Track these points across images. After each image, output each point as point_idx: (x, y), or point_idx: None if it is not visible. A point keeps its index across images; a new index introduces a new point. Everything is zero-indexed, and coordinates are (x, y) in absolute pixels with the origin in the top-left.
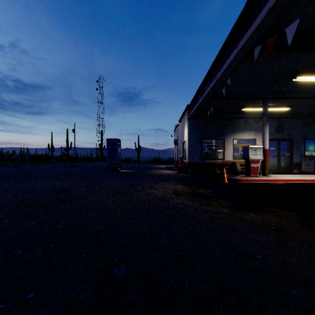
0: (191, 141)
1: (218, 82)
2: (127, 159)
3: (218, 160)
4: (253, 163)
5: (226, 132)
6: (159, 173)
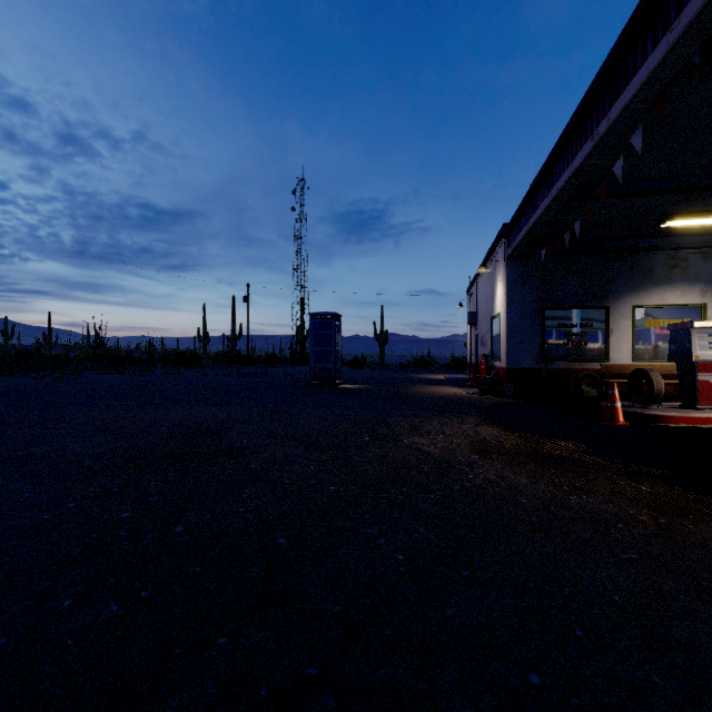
0: (513, 313)
1: (601, 147)
2: (356, 360)
3: (589, 362)
4: (706, 371)
5: (612, 289)
6: (431, 393)
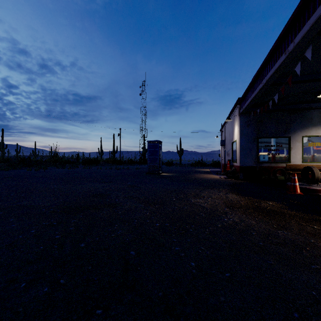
0: (243, 140)
1: (289, 58)
2: (168, 162)
3: (280, 163)
4: None
5: (292, 128)
6: (203, 177)
